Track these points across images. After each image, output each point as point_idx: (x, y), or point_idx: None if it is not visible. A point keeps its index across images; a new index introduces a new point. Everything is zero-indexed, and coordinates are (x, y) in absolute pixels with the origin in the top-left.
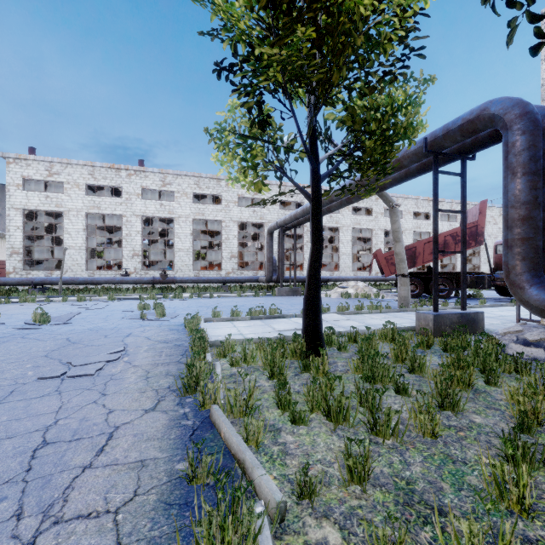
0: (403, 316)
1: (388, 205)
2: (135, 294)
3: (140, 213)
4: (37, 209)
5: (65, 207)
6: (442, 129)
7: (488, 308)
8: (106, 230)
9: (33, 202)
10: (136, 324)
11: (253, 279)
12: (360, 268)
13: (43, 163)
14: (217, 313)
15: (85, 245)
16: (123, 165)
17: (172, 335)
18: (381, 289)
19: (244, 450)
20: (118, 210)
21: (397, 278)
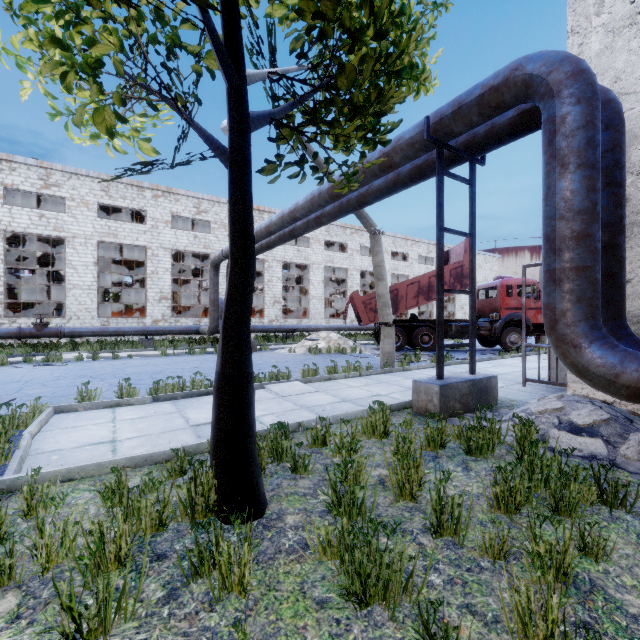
0: (389, 380)
1: (369, 230)
2: None
3: None
4: None
5: None
6: (451, 103)
7: (479, 363)
8: None
9: None
10: None
11: (191, 330)
12: (333, 315)
13: None
14: (89, 394)
15: None
16: None
17: None
18: (358, 340)
19: None
20: None
21: (376, 328)
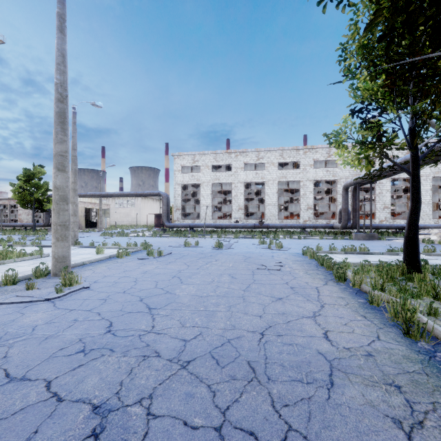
0: None
1: None
2: (245, 235)
3: (242, 180)
4: (188, 183)
5: (201, 181)
6: None
7: None
8: (216, 192)
9: (186, 179)
10: (269, 251)
11: (328, 226)
12: None
13: (190, 155)
14: (319, 248)
15: (211, 203)
16: (233, 150)
17: (299, 258)
18: None
19: (393, 298)
20: (230, 180)
21: None
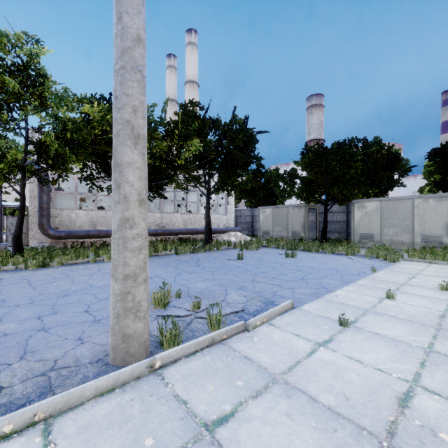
0: None
1: None
2: None
3: None
4: None
5: None
6: None
7: None
8: None
9: None
10: None
11: None
12: None
13: None
14: None
15: None
16: None
17: None
18: None
19: (90, 259)
20: None
21: None
